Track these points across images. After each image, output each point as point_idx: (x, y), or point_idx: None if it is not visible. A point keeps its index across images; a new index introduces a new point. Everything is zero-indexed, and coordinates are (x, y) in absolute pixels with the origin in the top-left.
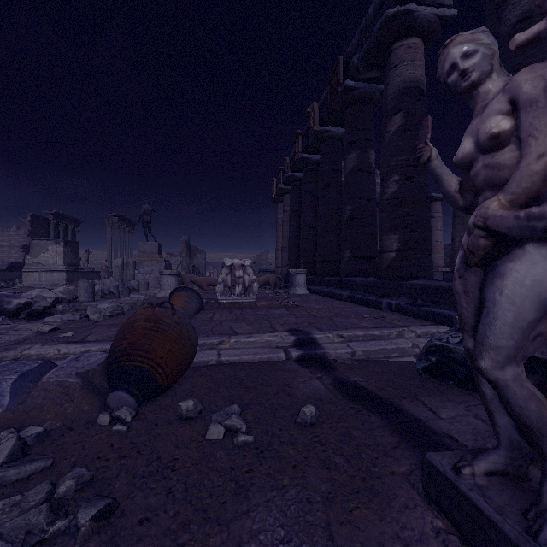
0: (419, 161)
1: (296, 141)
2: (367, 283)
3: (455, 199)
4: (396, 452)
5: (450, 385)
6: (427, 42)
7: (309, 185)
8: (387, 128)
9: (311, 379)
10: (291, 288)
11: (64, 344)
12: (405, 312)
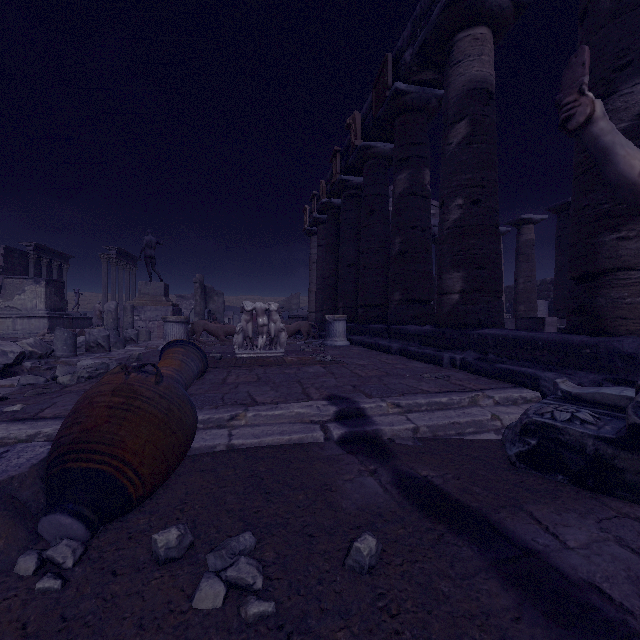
0: (565, 126)
1: (333, 160)
2: (423, 332)
3: (639, 190)
4: (520, 632)
5: (560, 481)
6: (497, 34)
7: (349, 214)
8: (448, 139)
9: (362, 475)
10: (328, 338)
11: (4, 424)
12: (474, 370)
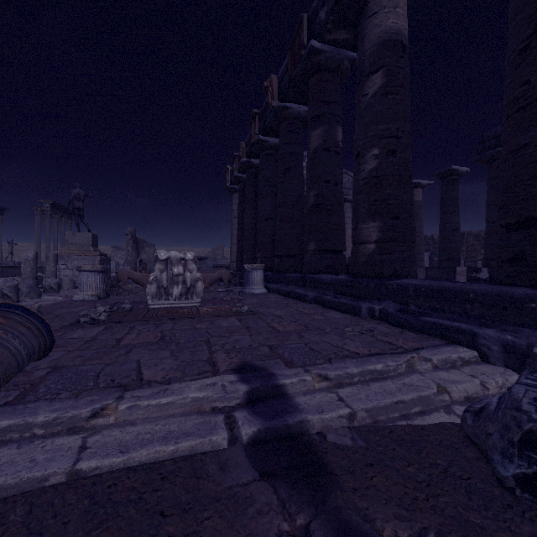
0: None
1: (252, 122)
2: (339, 281)
3: None
4: None
5: None
6: None
7: (267, 172)
8: (364, 91)
9: None
10: (247, 286)
11: None
12: (396, 322)
